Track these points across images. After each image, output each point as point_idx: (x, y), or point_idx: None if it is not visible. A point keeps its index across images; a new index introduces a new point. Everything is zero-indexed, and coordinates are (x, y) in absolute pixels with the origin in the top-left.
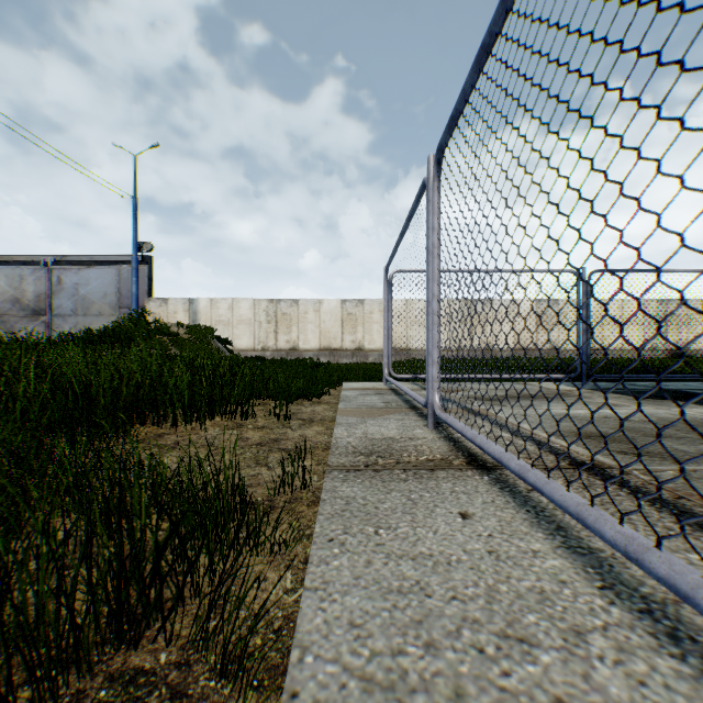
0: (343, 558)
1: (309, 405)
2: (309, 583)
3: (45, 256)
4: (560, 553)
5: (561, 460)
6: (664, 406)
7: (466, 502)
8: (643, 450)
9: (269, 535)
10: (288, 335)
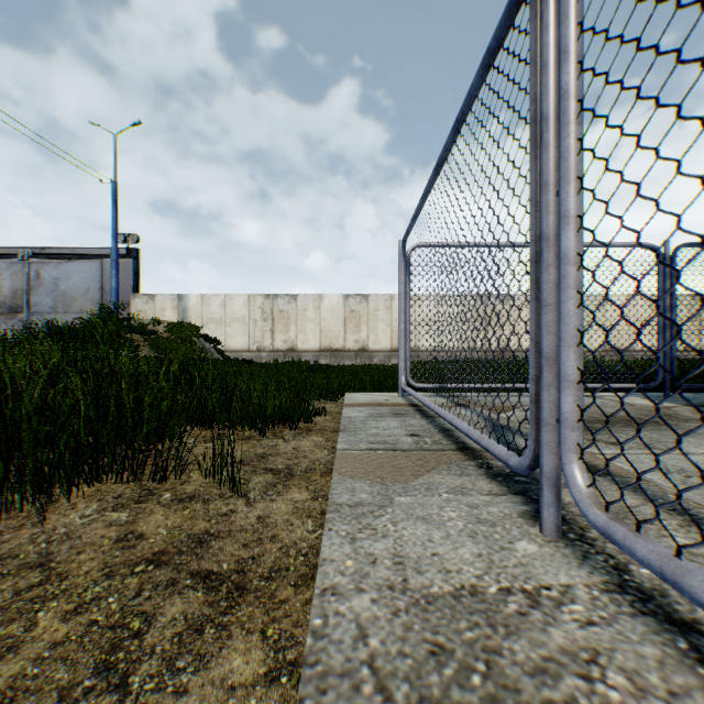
0: None
1: (291, 437)
2: None
3: (22, 249)
4: None
5: None
6: None
7: None
8: None
9: None
10: (285, 334)
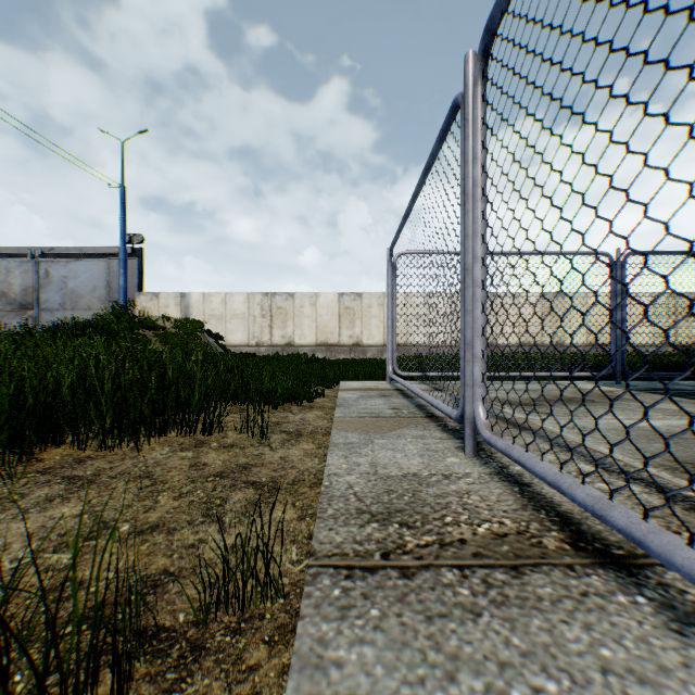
0: None
1: (298, 412)
2: None
3: (32, 248)
4: None
5: None
6: None
7: None
8: None
9: None
10: (283, 330)
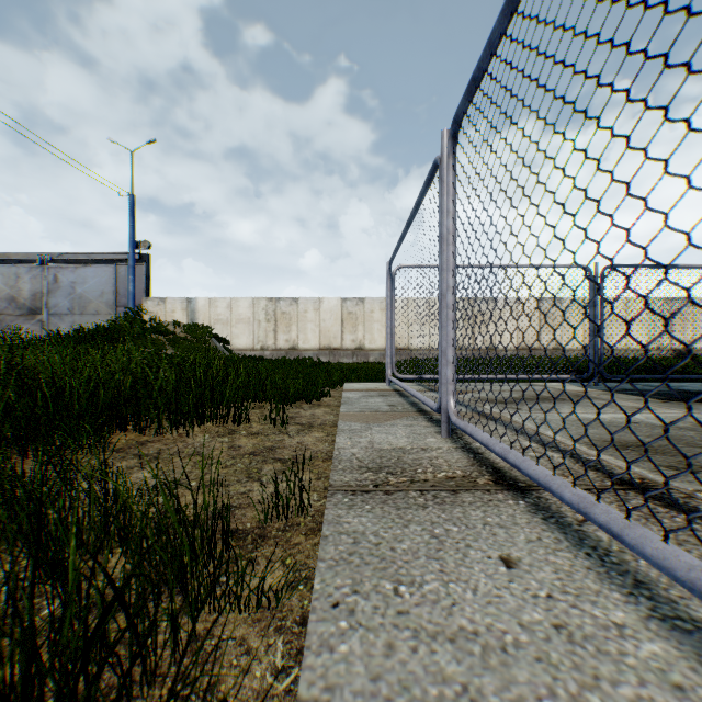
0: (353, 639)
1: (308, 408)
2: (304, 691)
3: (41, 254)
4: (655, 628)
5: (605, 478)
6: (692, 410)
7: (505, 540)
8: (695, 465)
9: (255, 586)
10: (287, 334)
